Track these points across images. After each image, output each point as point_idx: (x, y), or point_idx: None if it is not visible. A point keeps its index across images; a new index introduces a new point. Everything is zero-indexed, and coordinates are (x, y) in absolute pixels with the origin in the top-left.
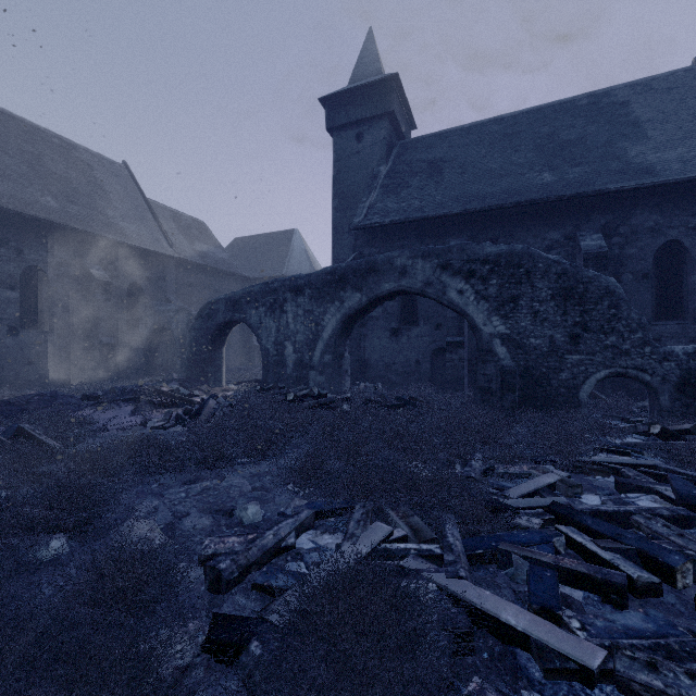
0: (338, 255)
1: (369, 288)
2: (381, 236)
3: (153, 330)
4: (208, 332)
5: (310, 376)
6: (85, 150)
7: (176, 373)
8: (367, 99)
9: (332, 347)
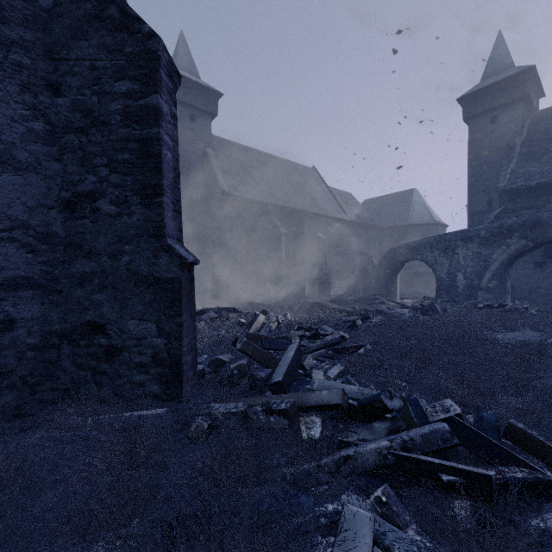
0: (473, 208)
1: (534, 236)
2: (524, 194)
3: (342, 265)
4: (392, 266)
5: (478, 294)
6: (299, 165)
7: (351, 291)
8: (501, 90)
9: (498, 276)
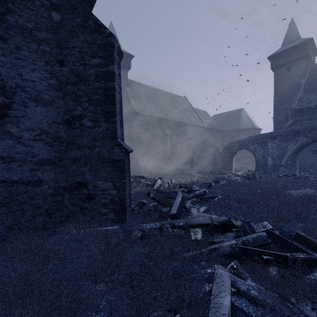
0: (277, 120)
1: (312, 136)
2: (306, 111)
3: (201, 152)
4: (230, 153)
5: (280, 169)
6: (176, 95)
7: (206, 167)
8: (293, 52)
9: (291, 158)
